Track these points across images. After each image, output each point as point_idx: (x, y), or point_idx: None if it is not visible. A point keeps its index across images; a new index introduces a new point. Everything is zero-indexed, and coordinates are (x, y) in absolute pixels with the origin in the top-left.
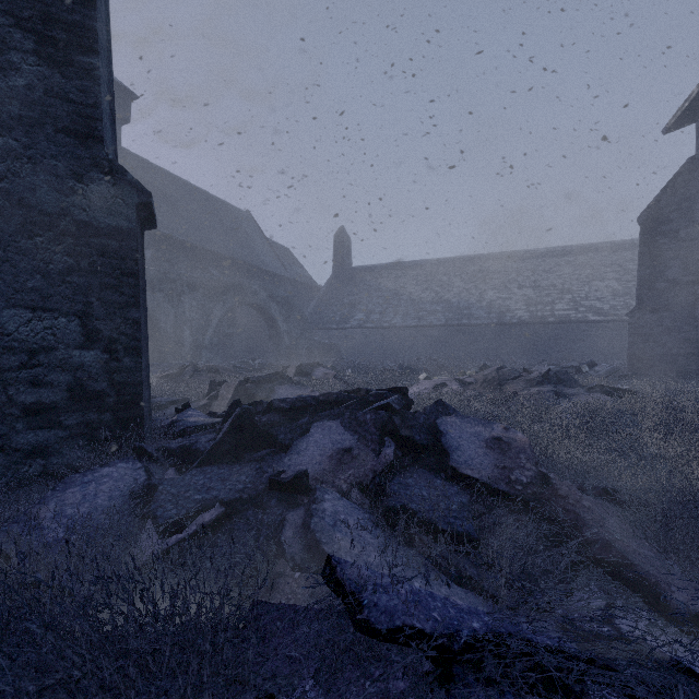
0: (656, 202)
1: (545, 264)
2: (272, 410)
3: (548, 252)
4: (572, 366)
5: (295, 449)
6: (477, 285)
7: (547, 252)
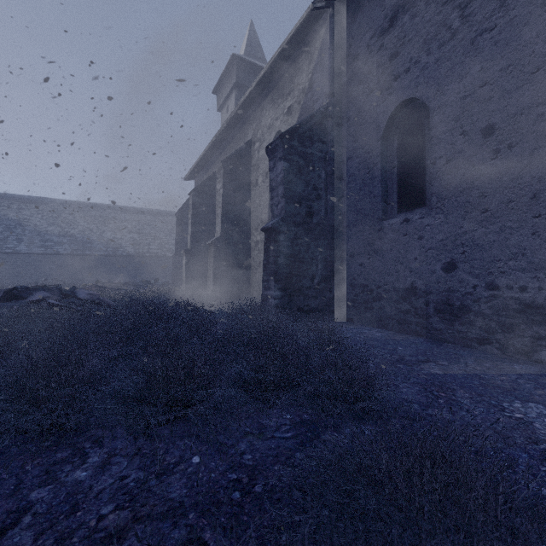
0: (182, 209)
1: (146, 219)
2: (15, 289)
3: (149, 212)
4: (147, 280)
5: (31, 297)
6: (99, 226)
7: (148, 212)
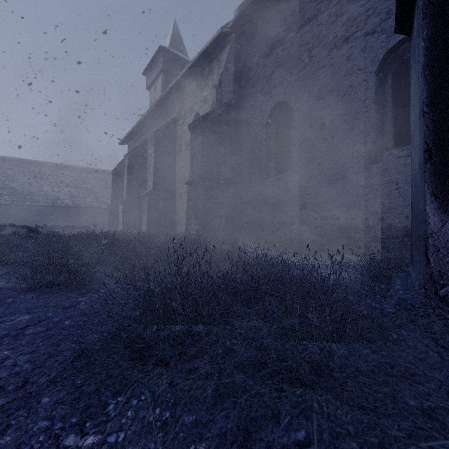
0: (117, 168)
1: (82, 176)
2: None
3: (84, 169)
4: (87, 226)
5: (3, 231)
6: (38, 181)
7: (84, 169)
